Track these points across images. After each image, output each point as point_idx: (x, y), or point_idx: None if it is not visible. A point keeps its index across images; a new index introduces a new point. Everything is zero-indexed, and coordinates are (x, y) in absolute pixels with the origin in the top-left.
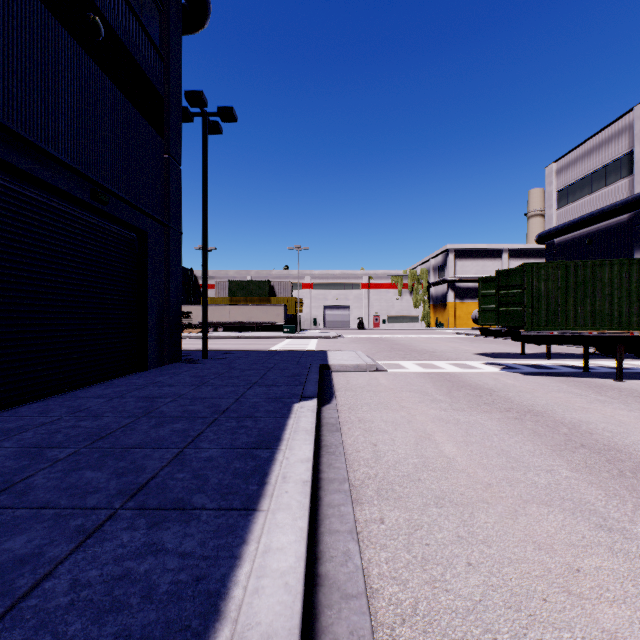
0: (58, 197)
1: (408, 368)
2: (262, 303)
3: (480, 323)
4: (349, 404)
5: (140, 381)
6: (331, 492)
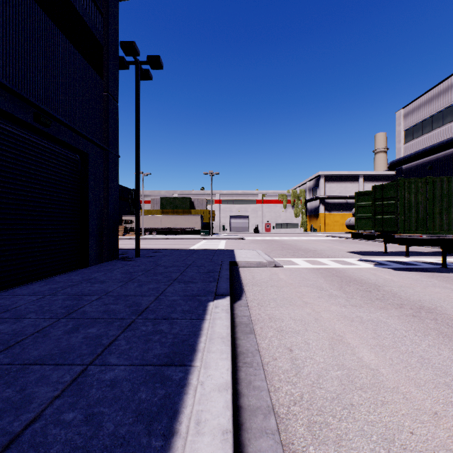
0: (3, 118)
1: (299, 264)
2: (185, 214)
3: (356, 228)
4: (257, 300)
5: (77, 277)
6: (256, 434)
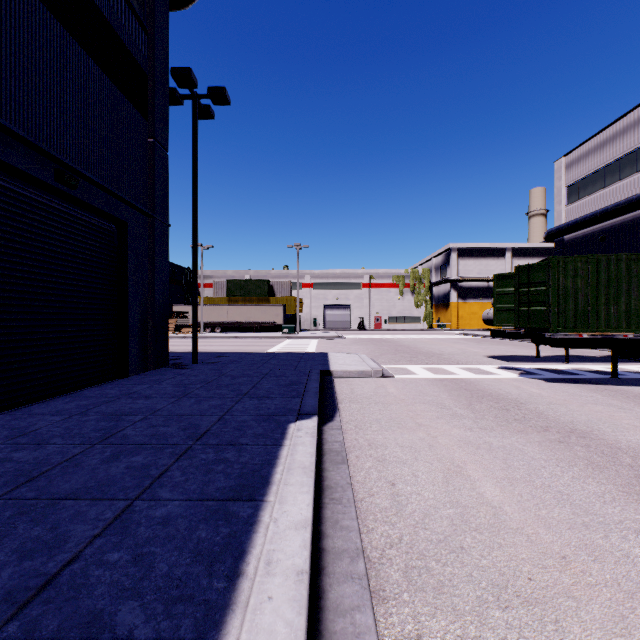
0: (14, 177)
1: (417, 373)
2: (261, 303)
3: (495, 324)
4: (355, 421)
5: (114, 391)
6: (339, 579)
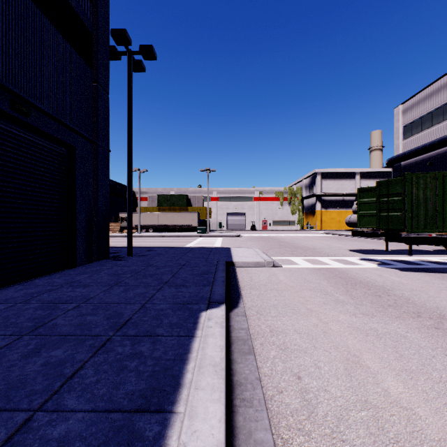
0: None
1: (299, 264)
2: (182, 211)
3: (359, 226)
4: (256, 306)
5: (59, 280)
6: None
